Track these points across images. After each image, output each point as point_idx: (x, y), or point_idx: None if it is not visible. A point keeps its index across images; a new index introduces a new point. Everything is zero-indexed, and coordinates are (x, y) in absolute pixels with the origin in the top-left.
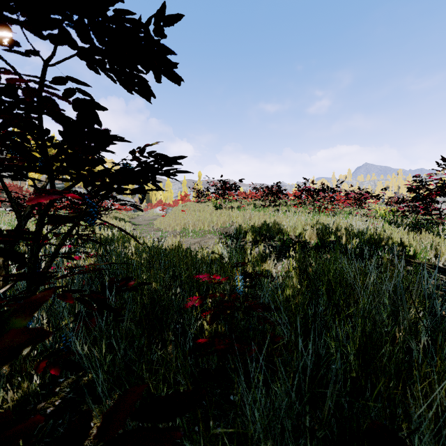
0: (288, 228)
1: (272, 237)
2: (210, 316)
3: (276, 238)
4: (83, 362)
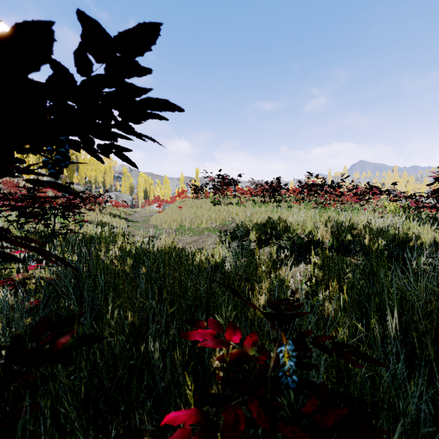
0: (296, 226)
1: (278, 236)
2: None
3: (285, 237)
4: None
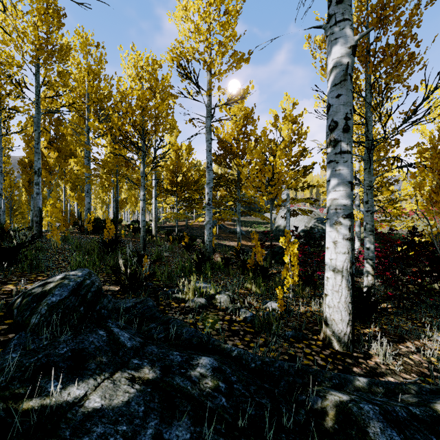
0: None
1: None
2: None
3: None
4: None
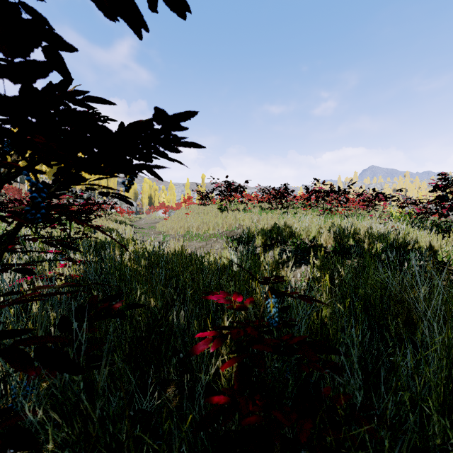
0: (301, 232)
1: (283, 241)
2: (237, 374)
3: (289, 242)
4: (50, 416)
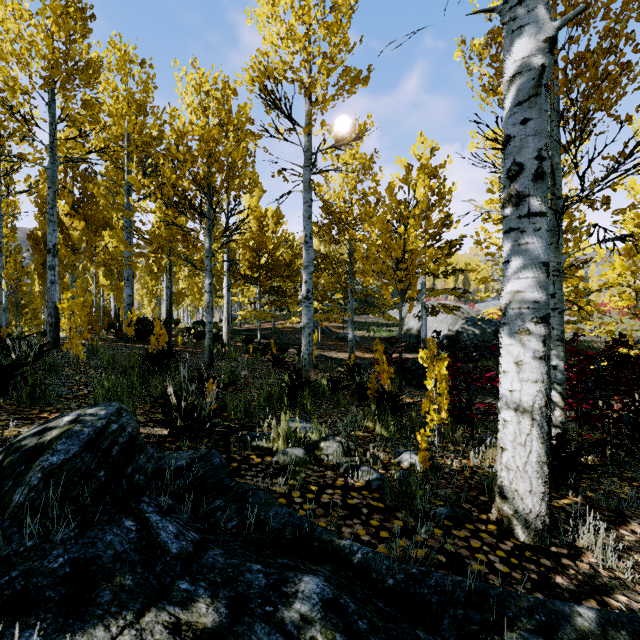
0: None
1: None
2: None
3: None
4: None
